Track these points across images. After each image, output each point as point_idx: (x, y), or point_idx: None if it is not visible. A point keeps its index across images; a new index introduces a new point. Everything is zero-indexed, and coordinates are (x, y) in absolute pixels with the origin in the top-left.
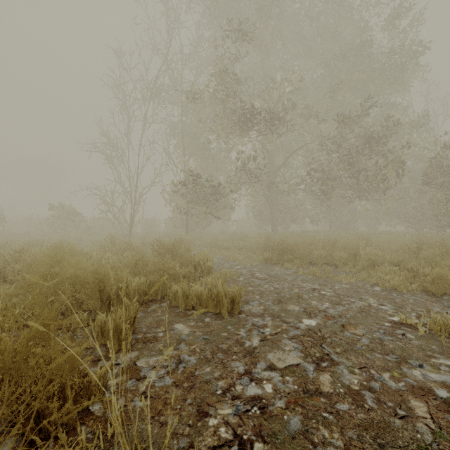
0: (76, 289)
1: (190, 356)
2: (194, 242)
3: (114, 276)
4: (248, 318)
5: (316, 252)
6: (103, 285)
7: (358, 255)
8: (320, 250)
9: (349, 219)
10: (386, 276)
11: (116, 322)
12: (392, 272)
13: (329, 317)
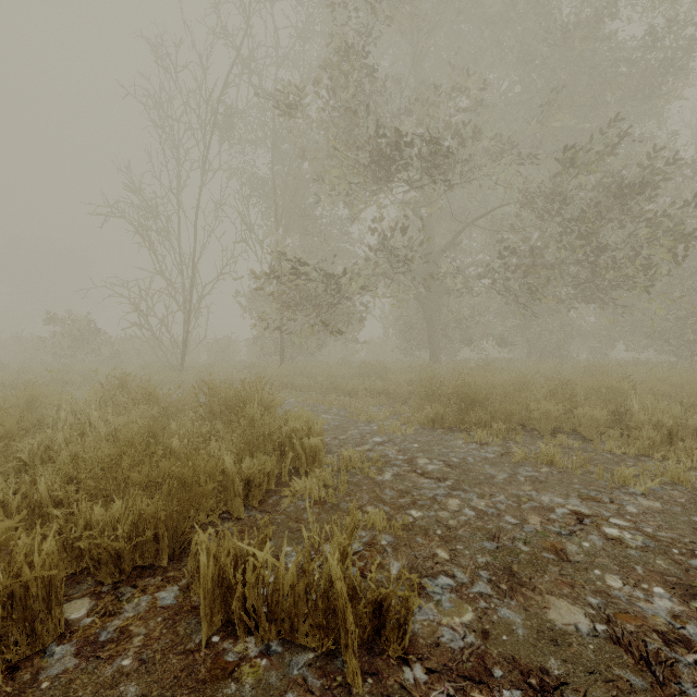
0: None
1: None
2: (293, 380)
3: None
4: None
5: (536, 407)
6: None
7: (618, 412)
8: (545, 403)
9: (561, 340)
10: None
11: None
12: None
13: None
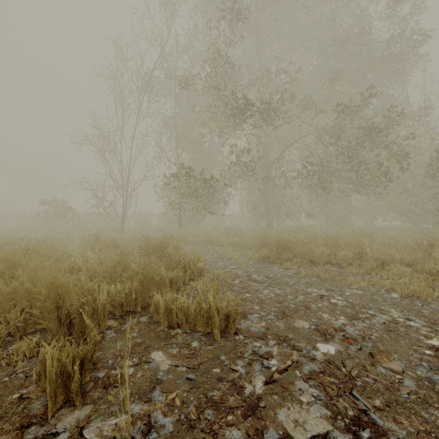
0: (32, 302)
1: (166, 415)
2: (187, 237)
3: (74, 289)
4: (247, 342)
5: (317, 250)
6: (62, 299)
7: (362, 253)
8: (322, 248)
9: (345, 214)
10: (399, 279)
11: (61, 362)
12: (407, 274)
13: (350, 340)
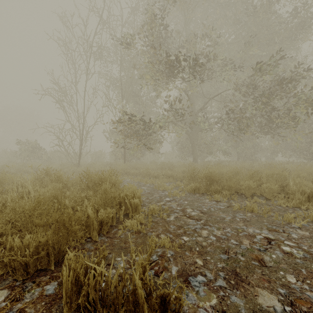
0: None
1: None
2: (129, 170)
3: None
4: None
5: (243, 183)
6: None
7: (282, 186)
8: (248, 181)
9: (253, 152)
10: None
11: None
12: None
13: None
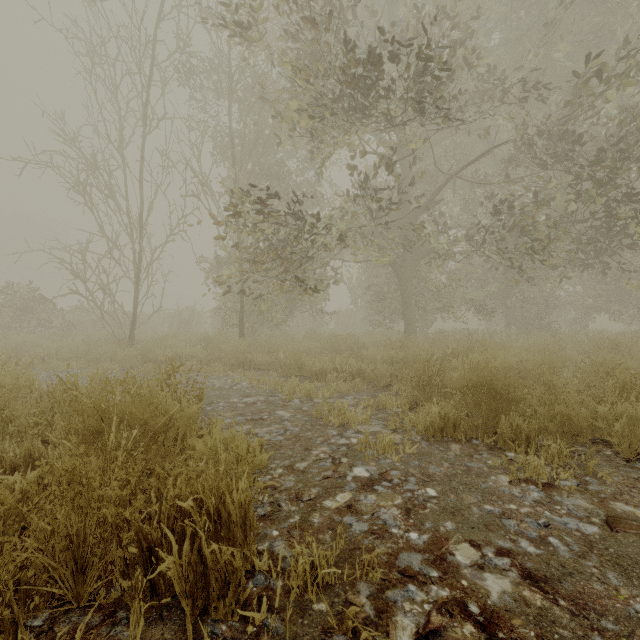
0: None
1: None
2: (251, 356)
3: None
4: None
5: (608, 411)
6: None
7: None
8: (626, 406)
9: (542, 310)
10: None
11: None
12: None
13: None
